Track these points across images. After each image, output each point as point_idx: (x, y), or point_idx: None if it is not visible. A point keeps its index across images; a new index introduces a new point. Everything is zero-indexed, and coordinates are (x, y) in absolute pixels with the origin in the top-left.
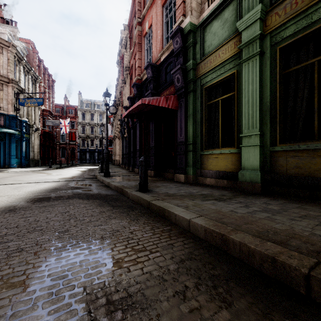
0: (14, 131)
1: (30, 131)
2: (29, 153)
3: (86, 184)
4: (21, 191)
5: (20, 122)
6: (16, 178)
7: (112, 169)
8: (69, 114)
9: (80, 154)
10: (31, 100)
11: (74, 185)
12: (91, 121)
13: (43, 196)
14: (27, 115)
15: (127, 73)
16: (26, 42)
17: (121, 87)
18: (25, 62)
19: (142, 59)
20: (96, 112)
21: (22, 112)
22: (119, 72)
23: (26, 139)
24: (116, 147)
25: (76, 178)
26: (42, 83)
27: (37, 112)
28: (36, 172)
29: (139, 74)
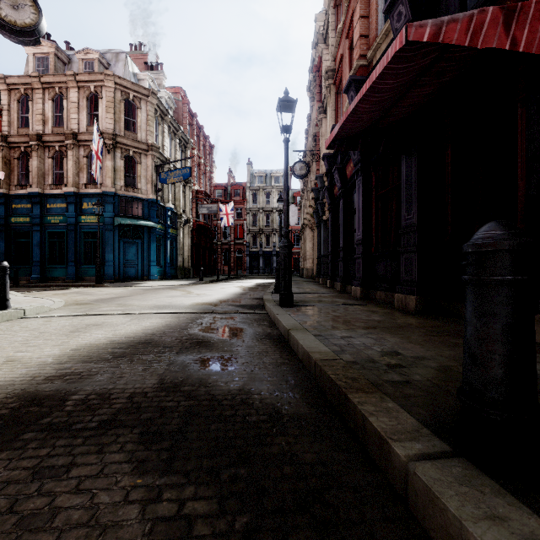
0: (153, 224)
1: (177, 223)
2: (177, 257)
3: (230, 329)
4: (66, 343)
5: (164, 211)
6: (130, 299)
7: (298, 286)
8: (234, 196)
9: (250, 259)
10: (175, 172)
11: (199, 331)
12: (265, 205)
13: (57, 388)
14: (173, 199)
15: (330, 84)
16: (175, 93)
17: (315, 125)
18: (171, 119)
19: (370, 14)
20: (273, 189)
21: (166, 195)
22: (312, 101)
23: (172, 237)
24: (305, 244)
25: (223, 306)
26: (195, 149)
27: (188, 195)
28: (174, 288)
29: (363, 54)
